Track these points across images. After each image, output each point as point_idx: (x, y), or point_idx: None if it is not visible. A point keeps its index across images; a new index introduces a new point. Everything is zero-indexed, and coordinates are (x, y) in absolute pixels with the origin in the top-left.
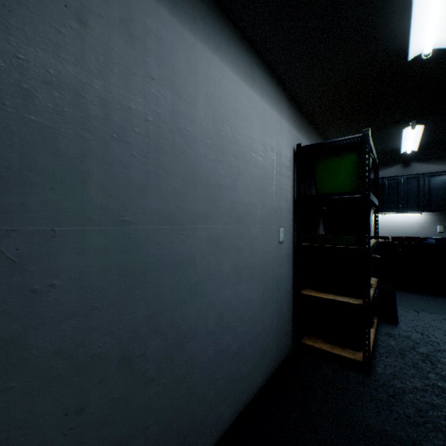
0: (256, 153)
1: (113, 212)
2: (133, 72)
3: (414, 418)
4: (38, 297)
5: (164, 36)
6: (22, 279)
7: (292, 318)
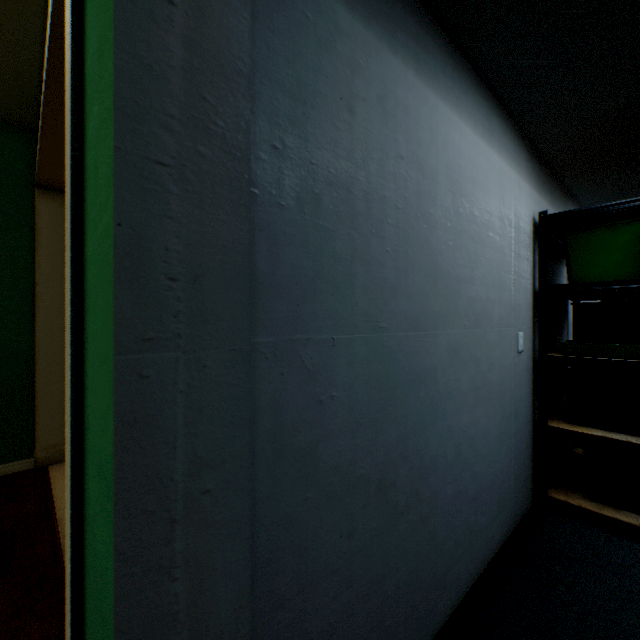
0: (493, 231)
1: (372, 317)
2: (386, 155)
3: None
4: (323, 408)
5: (410, 104)
6: (314, 389)
7: (531, 460)
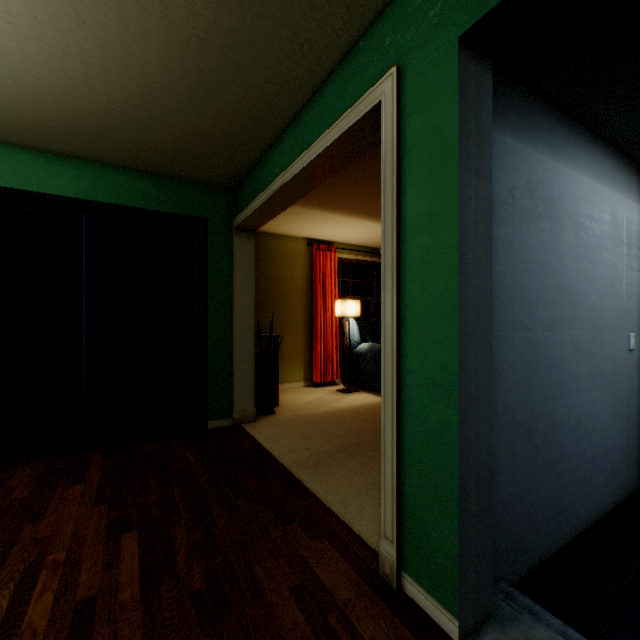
0: (606, 252)
1: (523, 322)
2: (531, 217)
3: None
4: (499, 375)
5: (545, 178)
6: (495, 363)
7: None
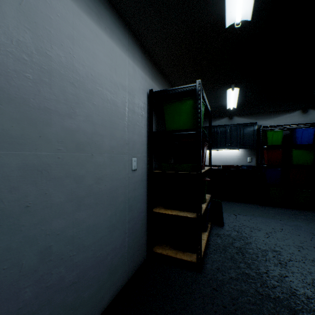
0: (104, 87)
1: None
2: None
3: (229, 307)
4: None
5: None
6: None
7: (146, 232)
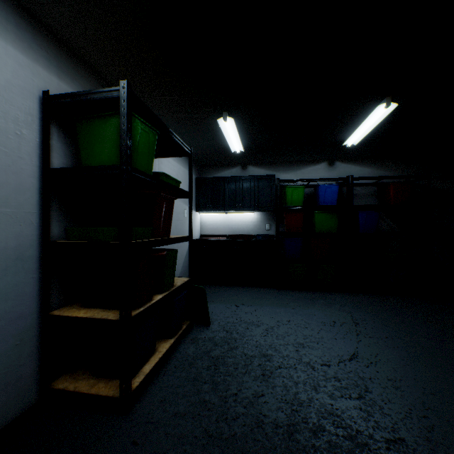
0: None
1: None
2: None
3: None
4: None
5: None
6: None
7: (38, 354)
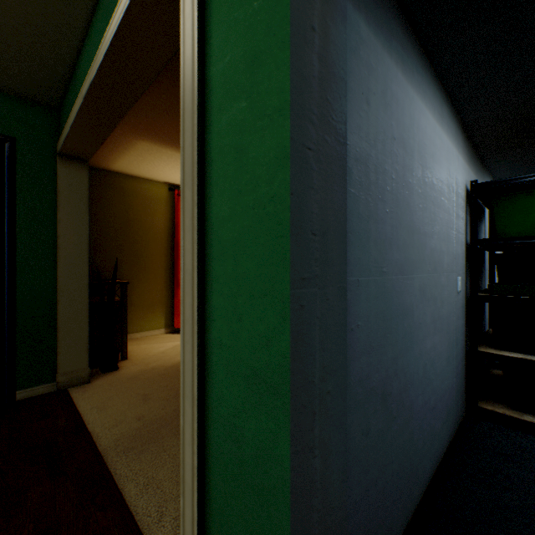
0: (443, 196)
1: (378, 264)
2: (386, 137)
3: None
4: (353, 334)
5: (399, 97)
6: (348, 319)
7: (464, 379)
